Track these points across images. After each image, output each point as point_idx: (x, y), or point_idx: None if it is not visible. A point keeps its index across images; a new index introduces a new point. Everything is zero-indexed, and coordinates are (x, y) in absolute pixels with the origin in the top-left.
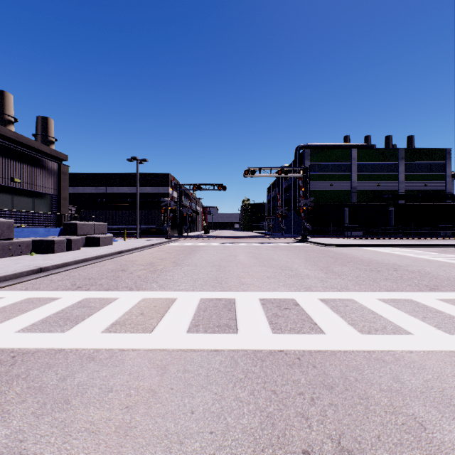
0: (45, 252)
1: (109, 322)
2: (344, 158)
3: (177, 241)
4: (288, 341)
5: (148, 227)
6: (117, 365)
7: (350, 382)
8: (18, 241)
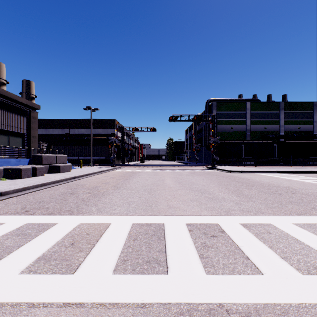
0: (14, 178)
1: (34, 256)
2: (241, 109)
3: (120, 168)
4: (226, 287)
5: (100, 158)
6: None
7: None
8: None
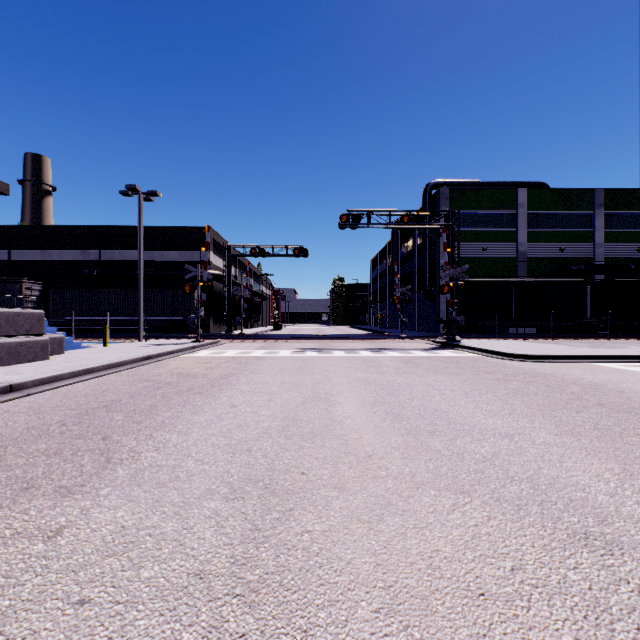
0: None
1: None
2: (505, 205)
3: (215, 345)
4: None
5: (170, 319)
6: None
7: None
8: None
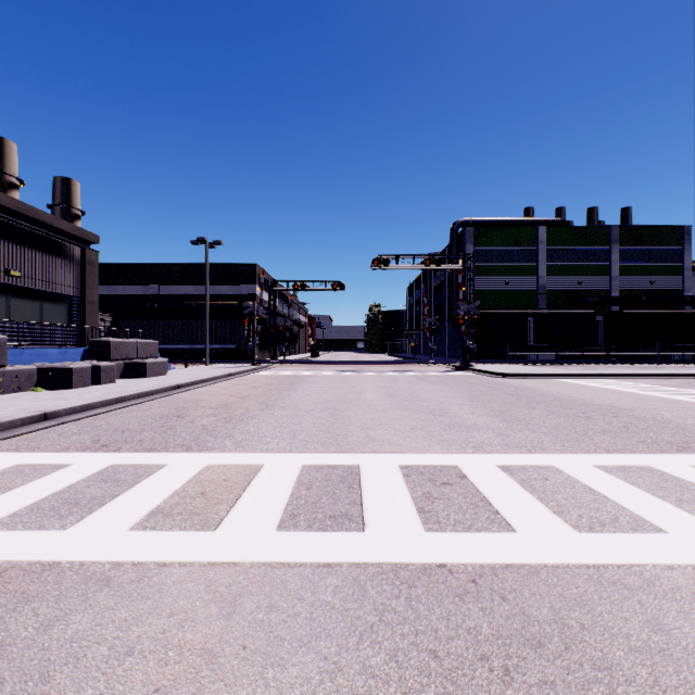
0: (58, 387)
1: (145, 509)
2: (526, 241)
3: (268, 369)
4: (454, 546)
5: (225, 347)
6: (149, 595)
7: (572, 633)
8: (13, 369)
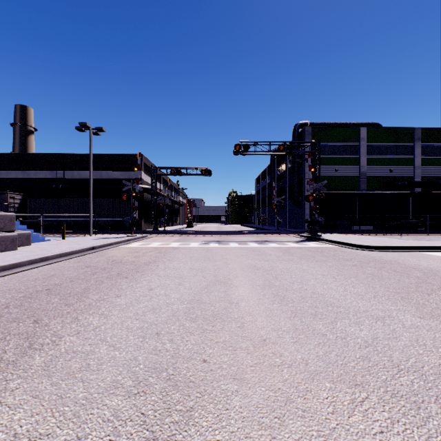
0: None
1: None
2: (351, 139)
3: (144, 239)
4: None
5: (113, 219)
6: None
7: None
8: None
